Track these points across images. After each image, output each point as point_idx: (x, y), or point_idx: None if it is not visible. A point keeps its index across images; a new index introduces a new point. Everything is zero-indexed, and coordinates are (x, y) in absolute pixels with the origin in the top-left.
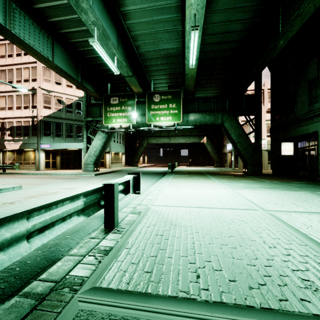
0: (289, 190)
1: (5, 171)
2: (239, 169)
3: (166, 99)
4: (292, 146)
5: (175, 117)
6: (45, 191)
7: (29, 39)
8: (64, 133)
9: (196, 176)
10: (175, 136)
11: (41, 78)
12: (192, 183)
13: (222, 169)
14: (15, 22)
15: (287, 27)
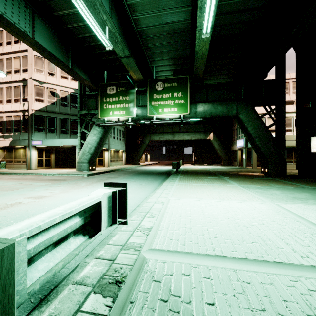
0: None
1: None
2: (253, 168)
3: (171, 87)
4: None
5: (181, 108)
6: (1, 203)
7: None
8: (58, 128)
9: (208, 178)
10: (179, 133)
11: (33, 68)
12: (208, 189)
13: (233, 168)
14: None
15: None
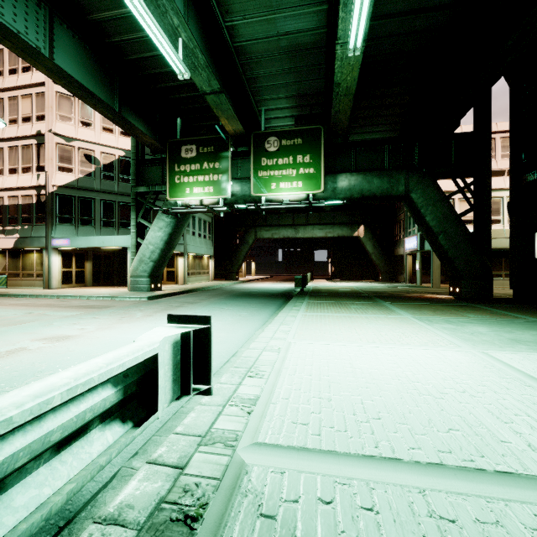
0: None
1: None
2: (433, 286)
3: (292, 146)
4: None
5: (310, 182)
6: None
7: None
8: (98, 218)
9: (357, 304)
10: (305, 225)
11: (54, 113)
12: (357, 324)
13: (399, 286)
14: None
15: None
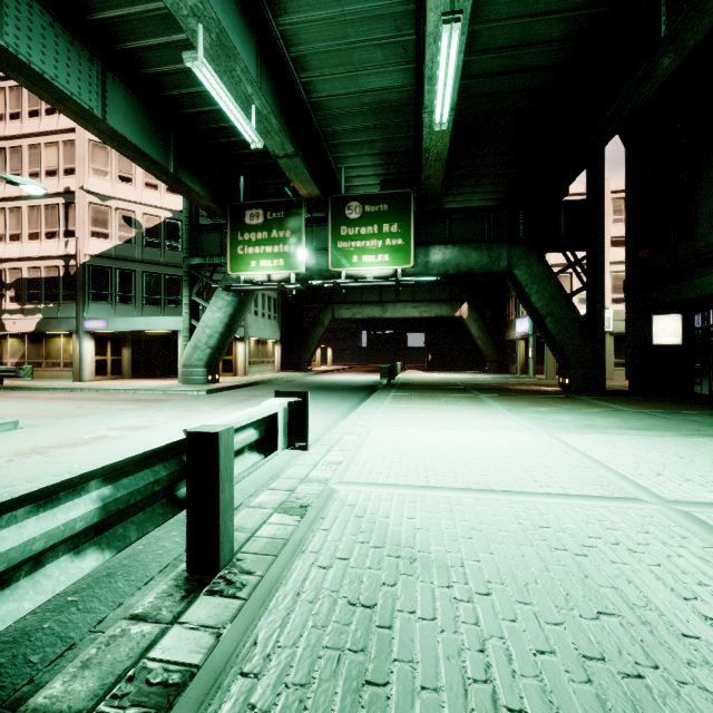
0: (698, 434)
1: (1, 382)
2: (547, 378)
3: (376, 213)
4: (679, 324)
5: (398, 256)
6: (73, 436)
7: (42, 63)
8: (140, 294)
9: (449, 396)
10: (395, 303)
11: (86, 166)
12: (442, 414)
13: (507, 378)
14: (5, 17)
15: (686, 20)
